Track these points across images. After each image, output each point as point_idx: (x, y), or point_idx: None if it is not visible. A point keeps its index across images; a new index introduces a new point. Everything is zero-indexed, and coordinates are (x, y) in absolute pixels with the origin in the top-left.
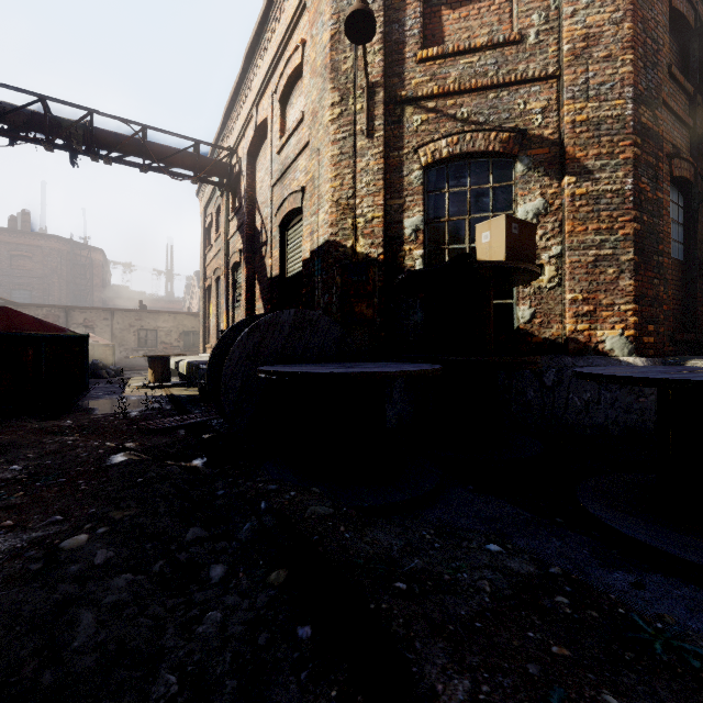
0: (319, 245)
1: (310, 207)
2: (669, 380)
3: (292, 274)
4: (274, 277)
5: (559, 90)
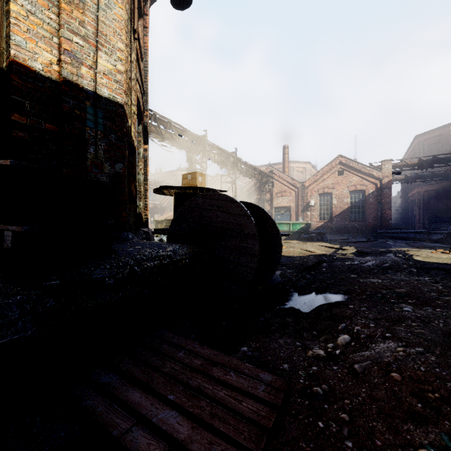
0: (99, 93)
1: (67, 11)
2: None
3: None
4: None
5: (144, 100)
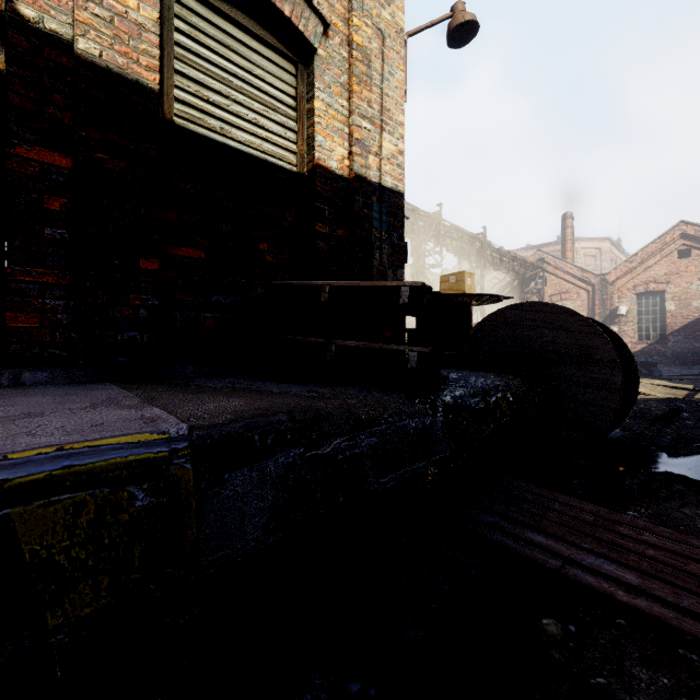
0: (384, 183)
1: (358, 94)
2: None
3: (224, 140)
4: (96, 62)
5: None
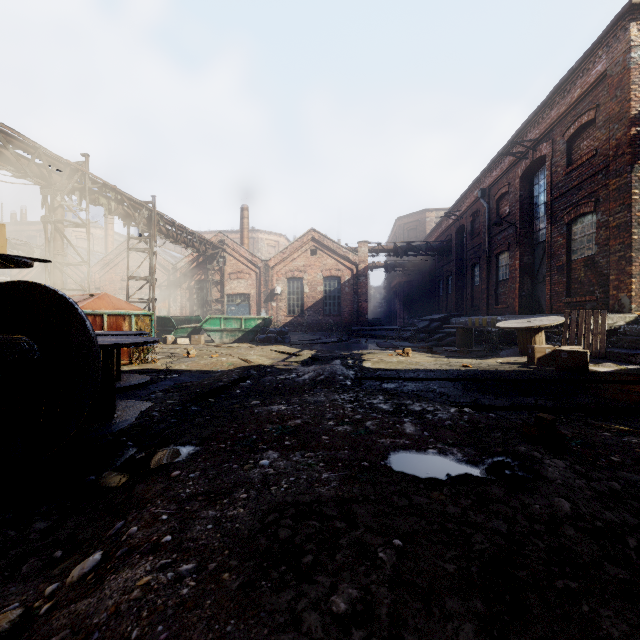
0: None
1: None
2: (140, 334)
3: None
4: None
5: None
